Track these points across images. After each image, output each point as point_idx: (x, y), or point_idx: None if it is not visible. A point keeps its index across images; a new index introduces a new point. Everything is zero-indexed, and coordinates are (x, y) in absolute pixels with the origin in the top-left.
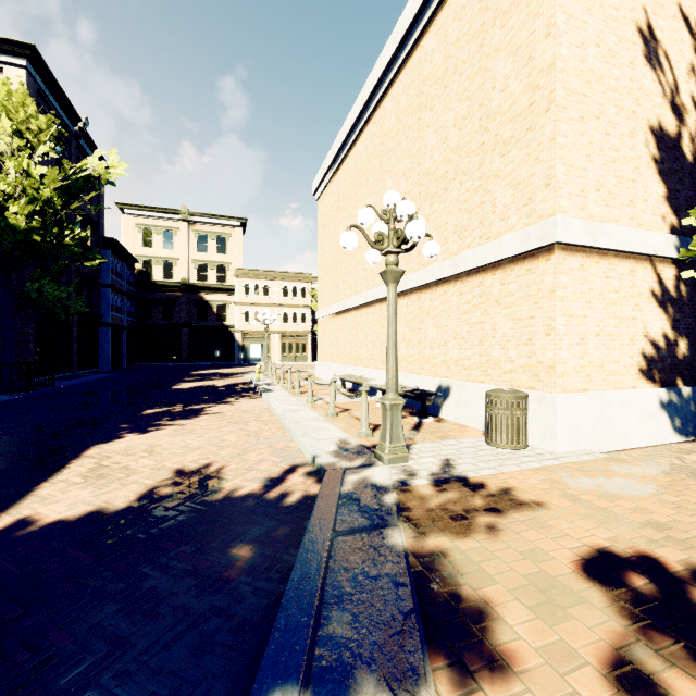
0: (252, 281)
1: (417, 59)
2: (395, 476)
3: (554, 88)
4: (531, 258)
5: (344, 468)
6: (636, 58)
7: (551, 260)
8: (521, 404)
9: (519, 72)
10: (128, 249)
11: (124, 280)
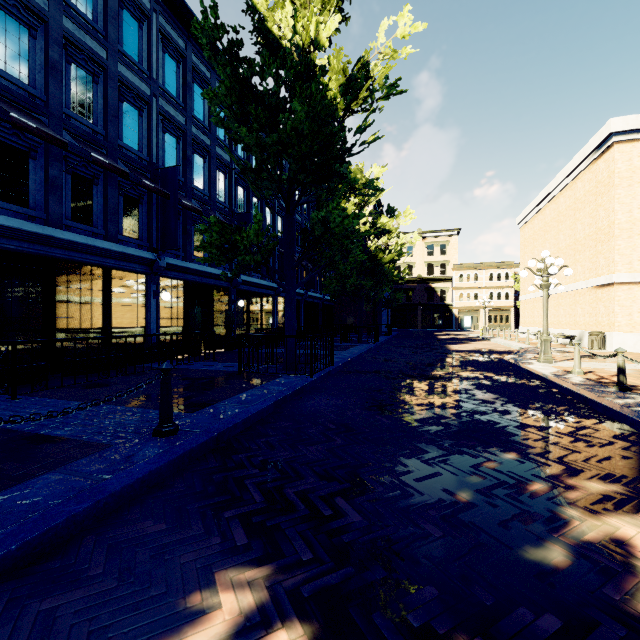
0: (465, 271)
1: (573, 187)
2: None
3: (614, 230)
4: (608, 286)
5: (529, 348)
6: None
7: (613, 288)
8: (599, 335)
9: (606, 218)
10: None
11: None
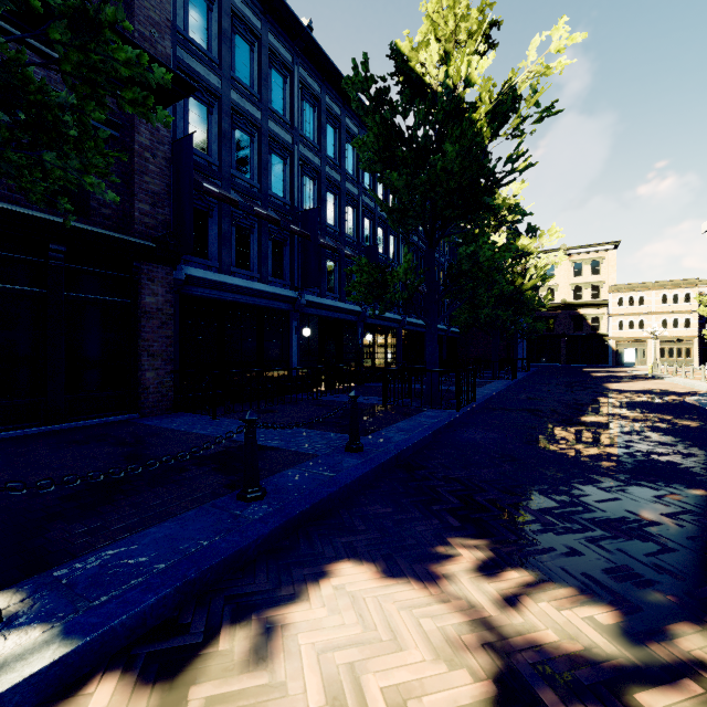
0: (626, 294)
1: None
2: None
3: None
4: None
5: None
6: None
7: None
8: None
9: None
10: None
11: None
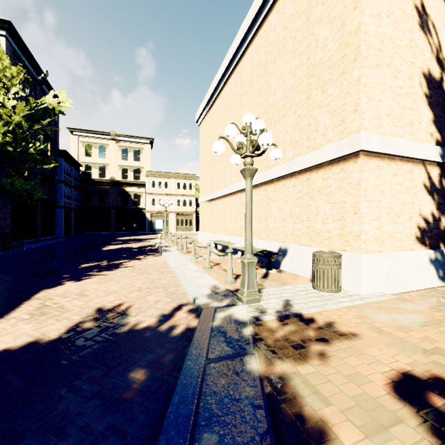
0: (157, 179)
1: (264, 29)
2: (251, 313)
3: (359, 44)
4: (343, 161)
5: (215, 307)
6: (414, 26)
7: (358, 162)
8: (337, 261)
9: (335, 34)
10: (76, 158)
11: (73, 178)
